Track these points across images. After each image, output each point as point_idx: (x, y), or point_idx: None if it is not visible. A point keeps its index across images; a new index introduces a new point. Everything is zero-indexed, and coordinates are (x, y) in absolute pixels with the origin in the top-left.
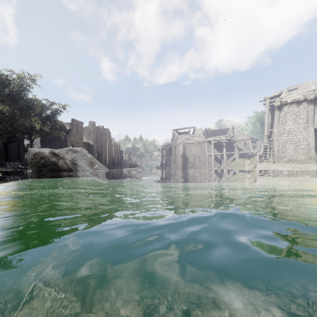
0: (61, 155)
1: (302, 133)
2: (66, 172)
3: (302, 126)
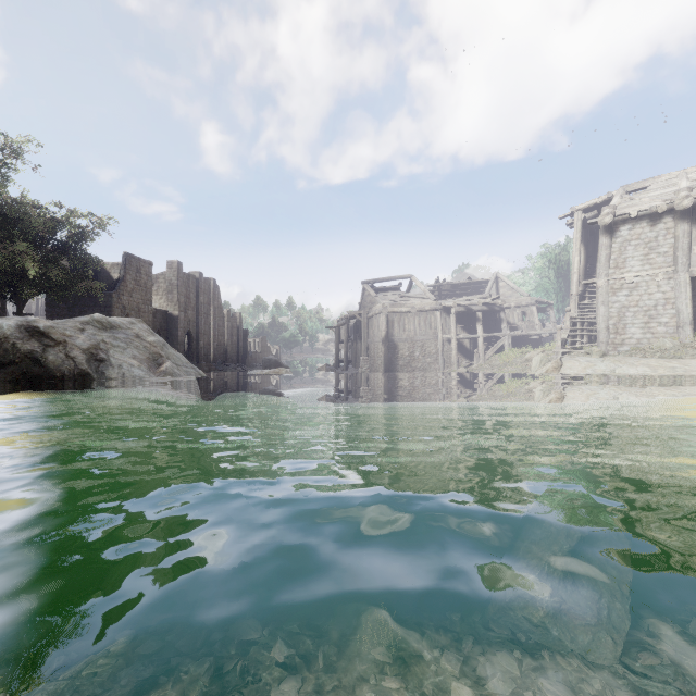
0: (56, 334)
1: (664, 288)
2: (69, 382)
3: (664, 272)
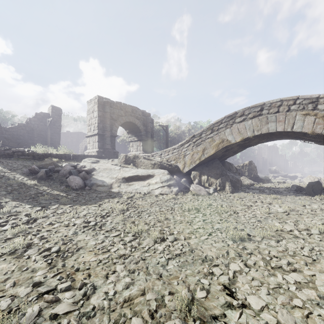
0: (276, 169)
1: None
2: (277, 173)
3: None
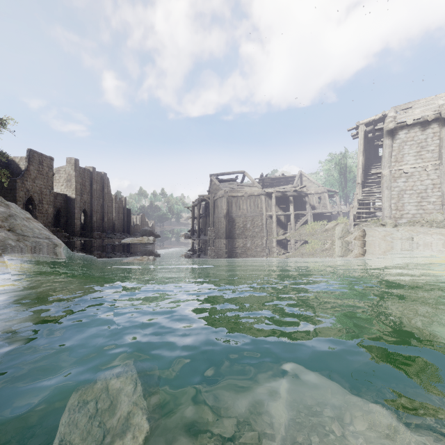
0: None
1: (432, 176)
2: None
3: (432, 164)
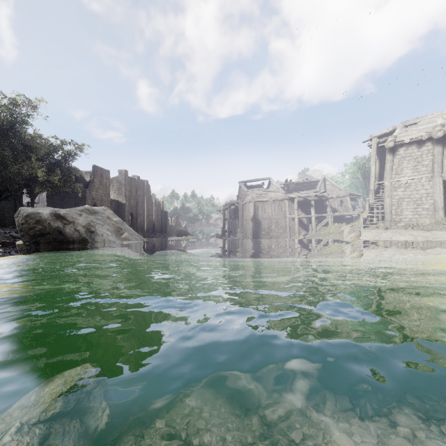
0: (69, 217)
1: (426, 187)
2: (76, 243)
3: (426, 177)
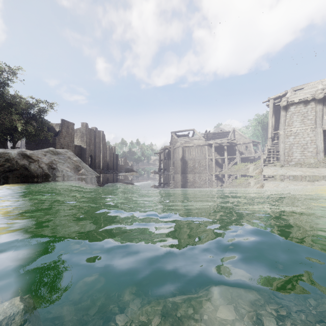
0: (34, 157)
1: (310, 135)
2: (40, 178)
3: (310, 128)
